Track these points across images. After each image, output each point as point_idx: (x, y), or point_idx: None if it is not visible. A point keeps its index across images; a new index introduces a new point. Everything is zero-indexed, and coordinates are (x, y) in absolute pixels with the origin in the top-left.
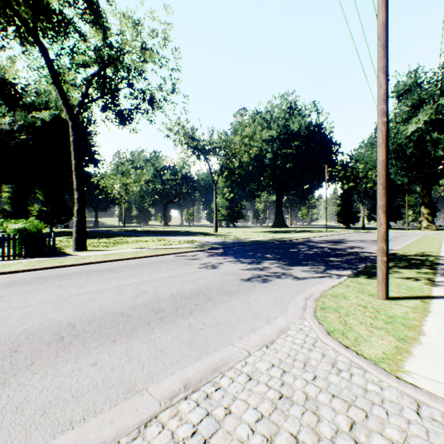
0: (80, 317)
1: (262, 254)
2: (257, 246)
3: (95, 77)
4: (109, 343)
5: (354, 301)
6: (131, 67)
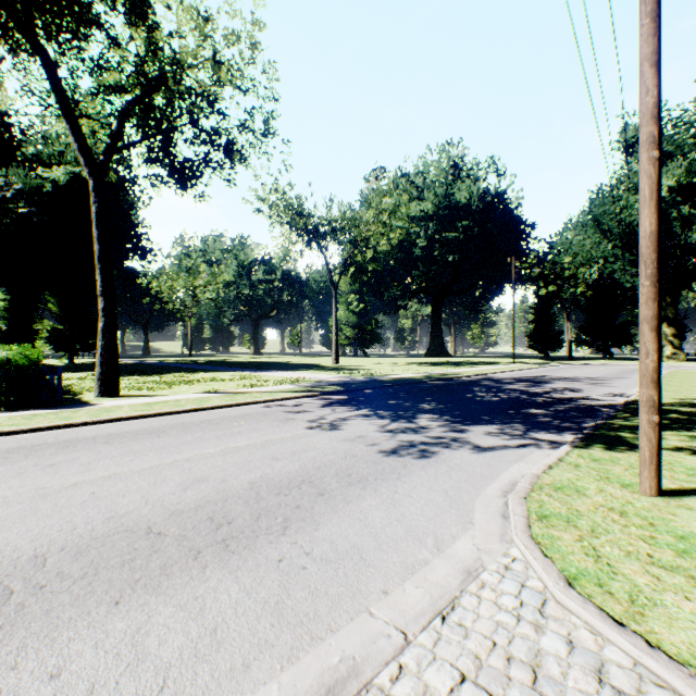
0: (64, 538)
1: (414, 402)
2: (403, 388)
3: (134, 106)
4: (104, 610)
5: (599, 500)
6: (195, 92)
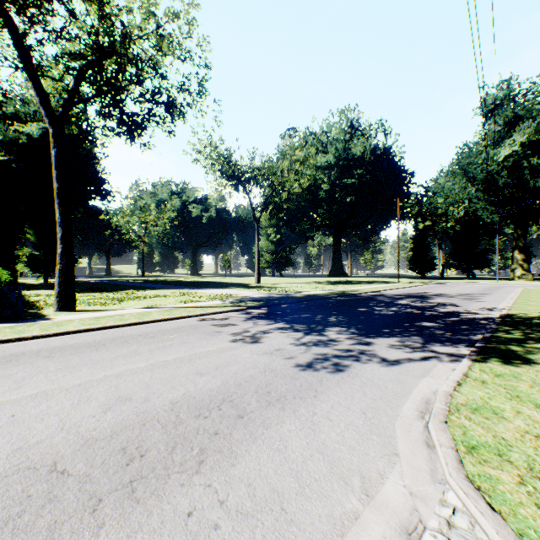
0: None
1: (323, 316)
2: (313, 303)
3: (89, 69)
4: None
5: (521, 424)
6: (141, 58)
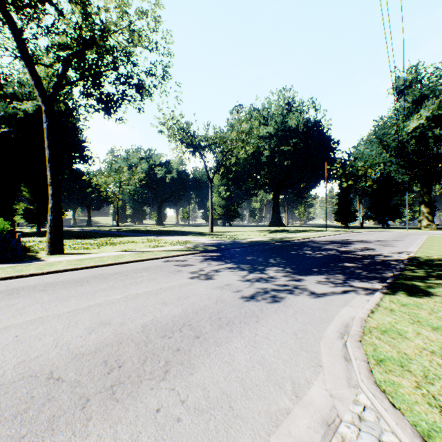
0: None
1: (264, 258)
2: (256, 248)
3: (74, 57)
4: None
5: (420, 343)
6: (116, 48)
